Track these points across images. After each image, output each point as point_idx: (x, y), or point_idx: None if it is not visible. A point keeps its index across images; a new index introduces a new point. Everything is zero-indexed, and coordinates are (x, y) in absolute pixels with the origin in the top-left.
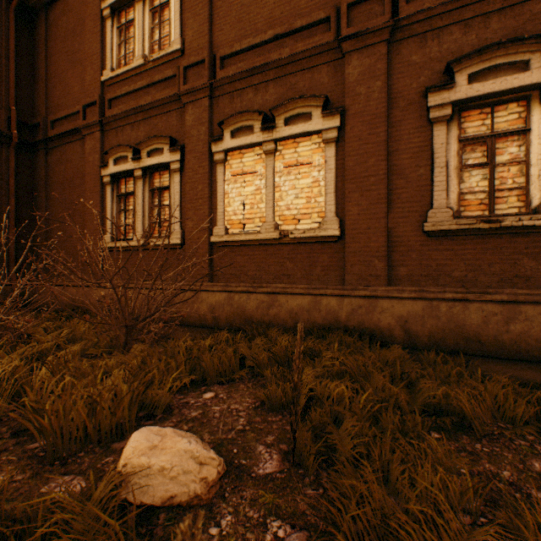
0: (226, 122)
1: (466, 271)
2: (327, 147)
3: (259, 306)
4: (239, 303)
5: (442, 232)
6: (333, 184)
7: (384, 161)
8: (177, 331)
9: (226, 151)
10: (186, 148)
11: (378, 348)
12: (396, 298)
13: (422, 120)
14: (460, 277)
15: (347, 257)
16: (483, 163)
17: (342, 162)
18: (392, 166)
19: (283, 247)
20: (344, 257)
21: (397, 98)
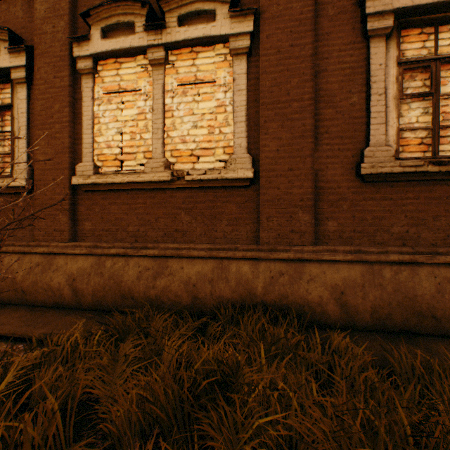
0: (93, 14)
1: (407, 226)
2: (236, 60)
3: (141, 275)
4: (113, 272)
5: (381, 177)
6: (244, 110)
7: (310, 81)
8: (7, 320)
9: (95, 58)
10: (35, 49)
11: (336, 356)
12: (327, 262)
13: (355, 34)
14: (400, 233)
15: (263, 207)
16: (426, 92)
17: (256, 82)
18: (319, 90)
19: (177, 193)
20: (258, 207)
21: (325, 4)
